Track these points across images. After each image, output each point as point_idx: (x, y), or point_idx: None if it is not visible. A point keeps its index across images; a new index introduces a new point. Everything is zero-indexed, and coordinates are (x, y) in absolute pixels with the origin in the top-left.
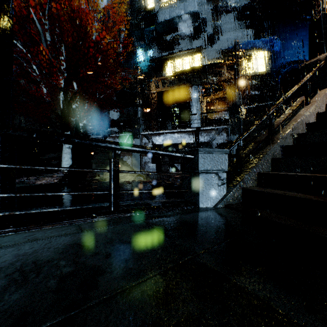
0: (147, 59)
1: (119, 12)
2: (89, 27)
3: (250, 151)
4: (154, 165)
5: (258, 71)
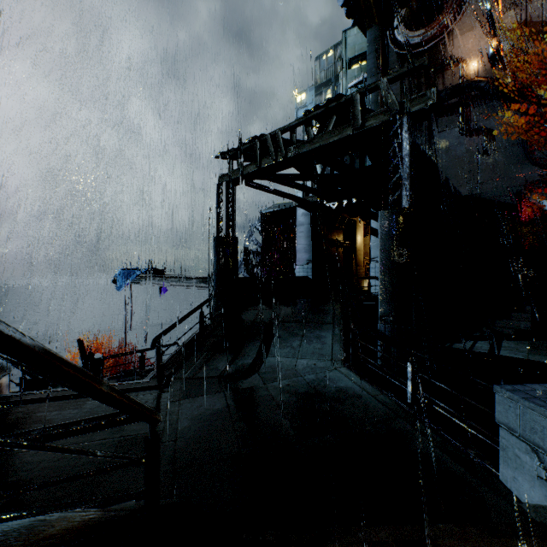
0: None
1: None
2: None
3: None
4: None
5: None
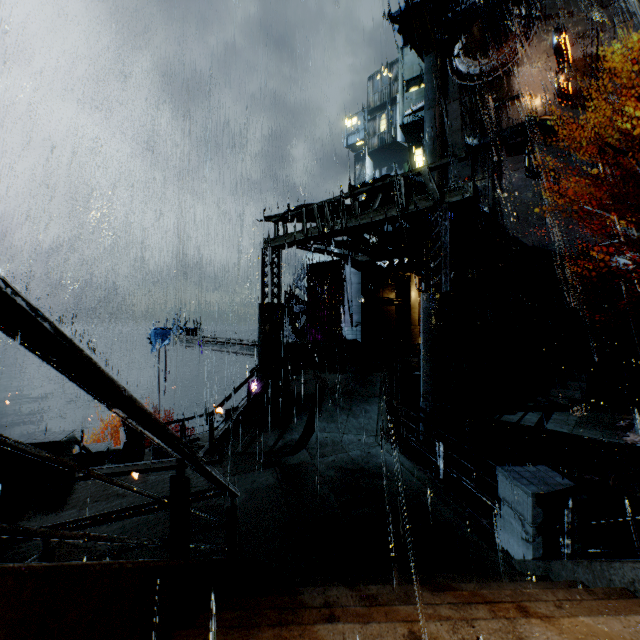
0: None
1: None
2: None
3: None
4: None
5: None
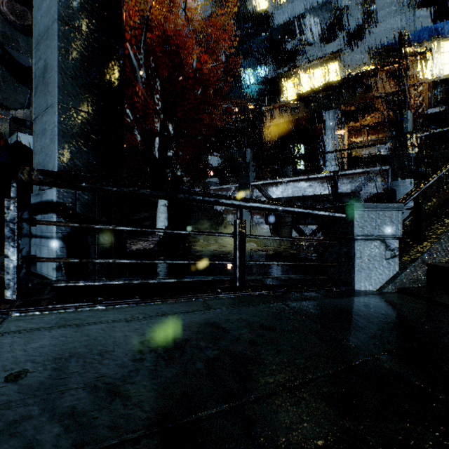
0: (258, 81)
1: (220, 24)
2: (182, 52)
3: (437, 205)
4: (269, 227)
5: (441, 73)
